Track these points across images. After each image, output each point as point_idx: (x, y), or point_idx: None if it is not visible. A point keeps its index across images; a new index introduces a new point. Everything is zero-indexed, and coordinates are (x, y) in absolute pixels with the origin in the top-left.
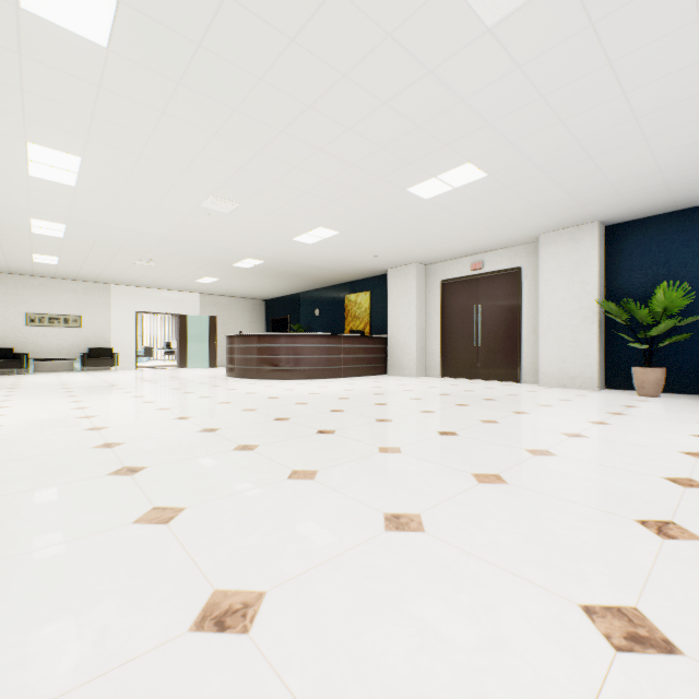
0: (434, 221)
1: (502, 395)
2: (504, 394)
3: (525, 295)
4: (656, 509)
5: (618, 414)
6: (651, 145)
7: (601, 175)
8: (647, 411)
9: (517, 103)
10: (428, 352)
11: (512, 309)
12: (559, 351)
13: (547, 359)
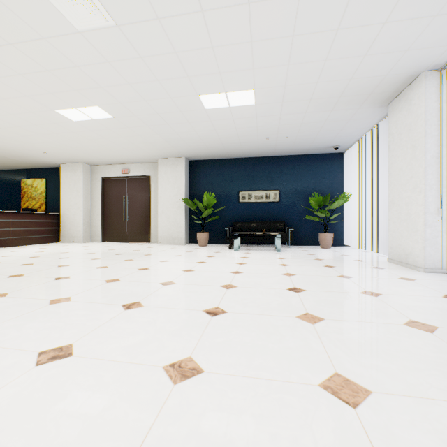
0: (86, 137)
1: (130, 251)
2: (132, 250)
3: (153, 192)
4: (139, 297)
5: (179, 256)
6: (193, 126)
7: (177, 134)
8: (193, 253)
9: (115, 81)
10: (94, 225)
11: (146, 200)
12: (168, 224)
13: (162, 229)
